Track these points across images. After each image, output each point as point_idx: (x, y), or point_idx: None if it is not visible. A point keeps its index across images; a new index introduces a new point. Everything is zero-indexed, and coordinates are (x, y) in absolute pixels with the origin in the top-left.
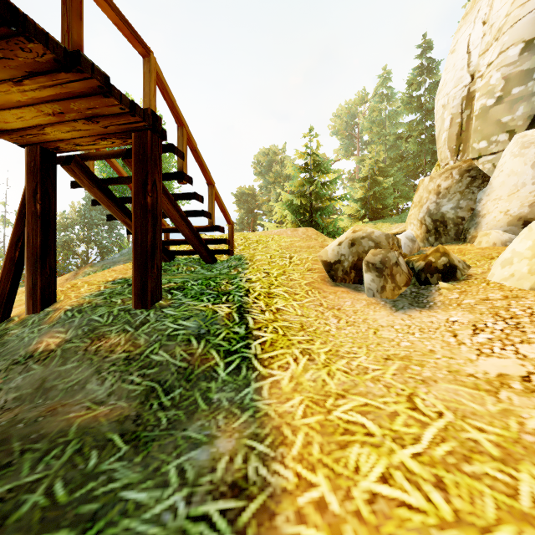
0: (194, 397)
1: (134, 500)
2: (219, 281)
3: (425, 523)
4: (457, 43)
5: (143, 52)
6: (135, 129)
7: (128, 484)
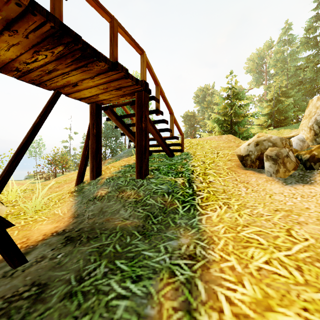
0: (168, 220)
1: (147, 255)
2: (177, 166)
3: (287, 282)
4: None
5: (140, 52)
6: (137, 91)
7: (144, 249)
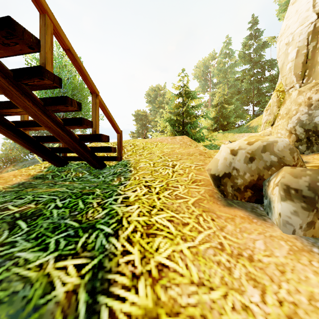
0: None
1: None
2: (90, 200)
3: None
4: None
5: None
6: None
7: None
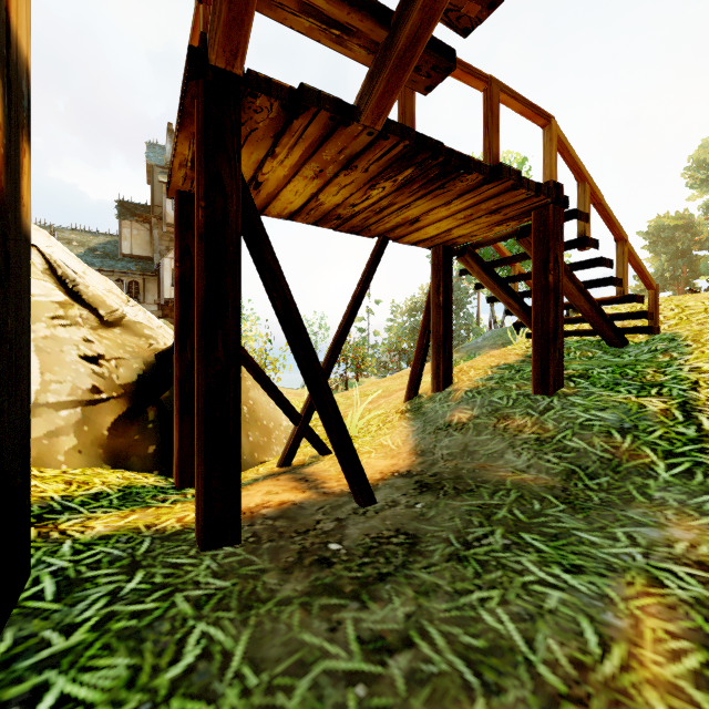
0: (626, 488)
1: (586, 538)
2: (640, 369)
3: None
4: None
5: (543, 123)
6: (535, 207)
7: (576, 528)
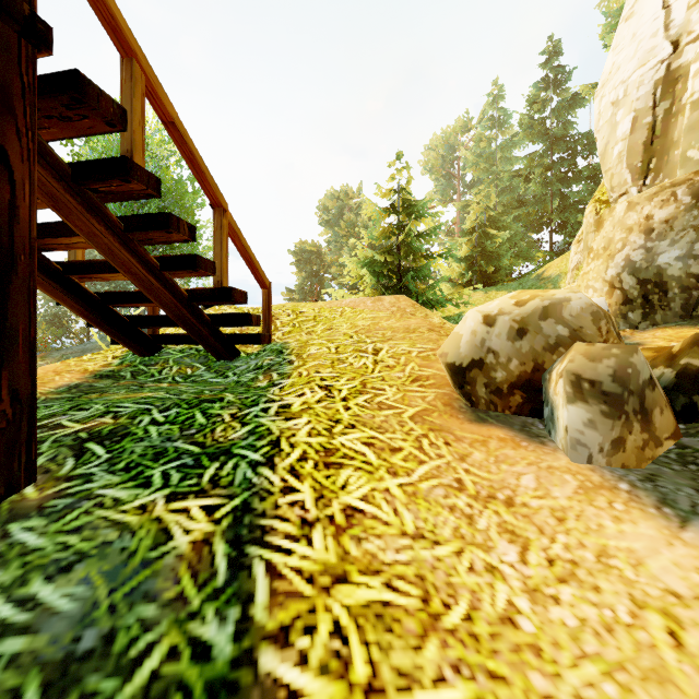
0: None
1: None
2: (217, 411)
3: None
4: (638, 0)
5: None
6: None
7: None
